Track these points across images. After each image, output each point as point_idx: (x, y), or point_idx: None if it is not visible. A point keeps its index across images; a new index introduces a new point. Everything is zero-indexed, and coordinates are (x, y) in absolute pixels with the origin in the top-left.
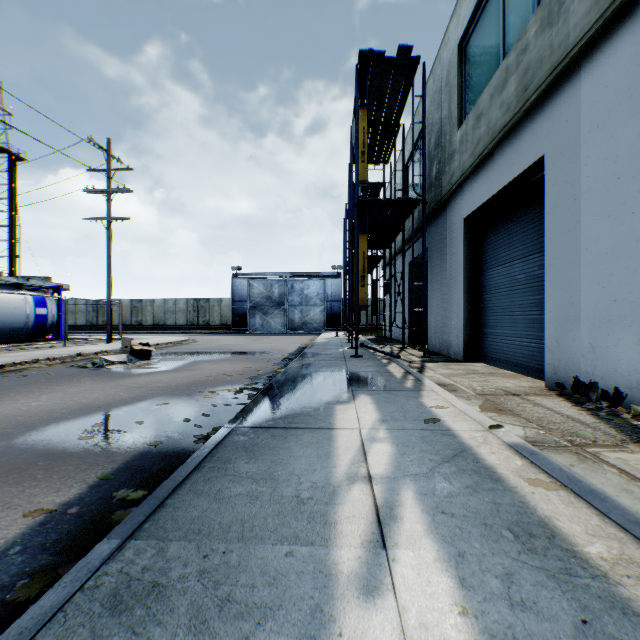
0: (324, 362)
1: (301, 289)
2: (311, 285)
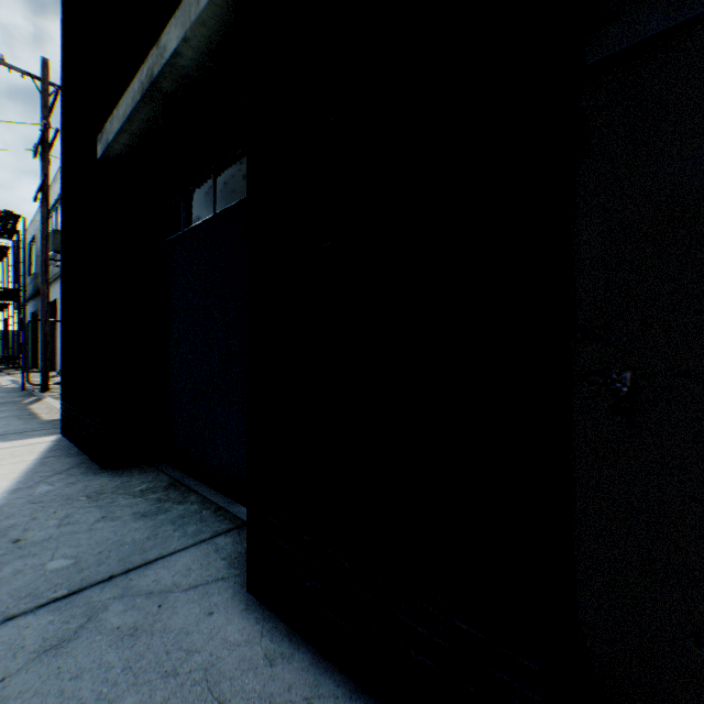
0: None
1: None
2: None
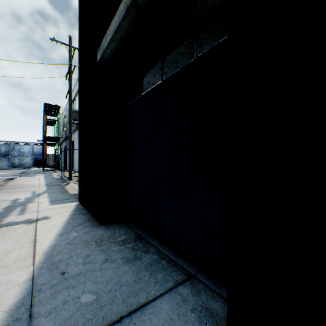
0: (35, 172)
1: (20, 149)
2: (26, 147)
